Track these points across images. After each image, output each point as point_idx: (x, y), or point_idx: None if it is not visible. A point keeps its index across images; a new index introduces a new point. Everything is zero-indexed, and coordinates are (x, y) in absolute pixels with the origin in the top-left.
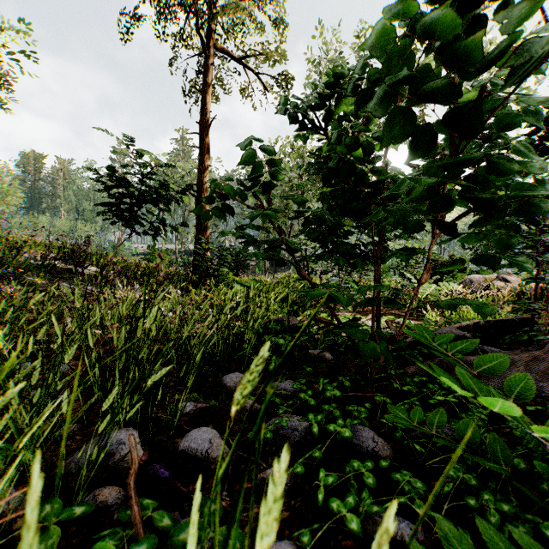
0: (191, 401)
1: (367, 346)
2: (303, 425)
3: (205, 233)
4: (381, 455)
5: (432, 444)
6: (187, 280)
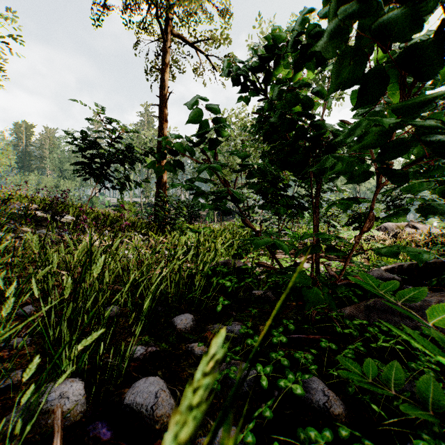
0: (142, 345)
1: (311, 292)
2: (251, 373)
3: (164, 188)
4: (333, 411)
5: (383, 396)
6: (149, 227)
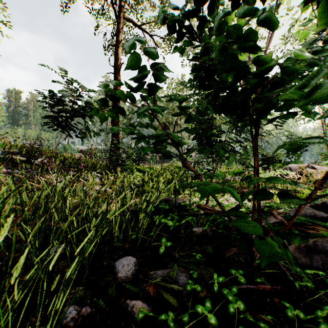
0: (75, 304)
1: (265, 242)
2: None
3: (117, 137)
4: None
5: None
6: (105, 167)
